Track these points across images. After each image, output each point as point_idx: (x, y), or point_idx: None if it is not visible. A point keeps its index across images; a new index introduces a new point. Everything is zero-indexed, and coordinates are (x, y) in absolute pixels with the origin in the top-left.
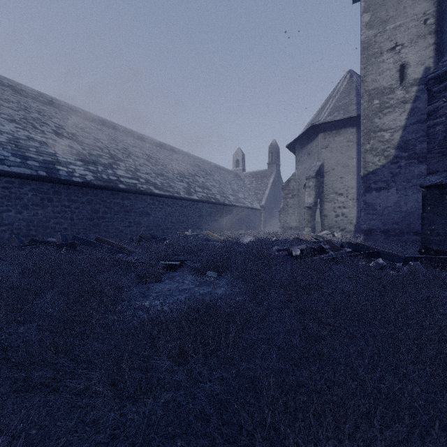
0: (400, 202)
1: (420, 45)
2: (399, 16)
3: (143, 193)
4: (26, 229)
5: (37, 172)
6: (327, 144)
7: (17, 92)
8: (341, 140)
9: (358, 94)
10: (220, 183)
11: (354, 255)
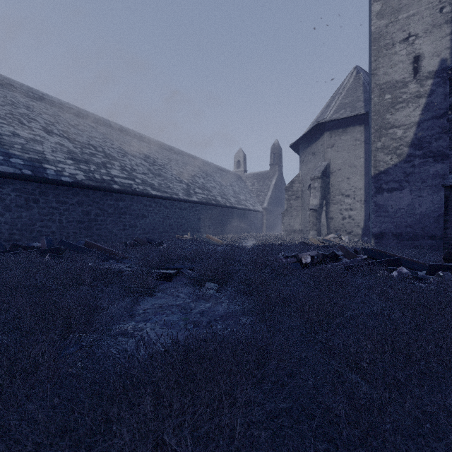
0: (414, 203)
1: (435, 35)
2: (412, 4)
3: (139, 194)
4: (8, 233)
5: (21, 171)
6: (333, 143)
7: (5, 86)
8: (347, 138)
9: (366, 91)
10: (221, 184)
11: (373, 264)
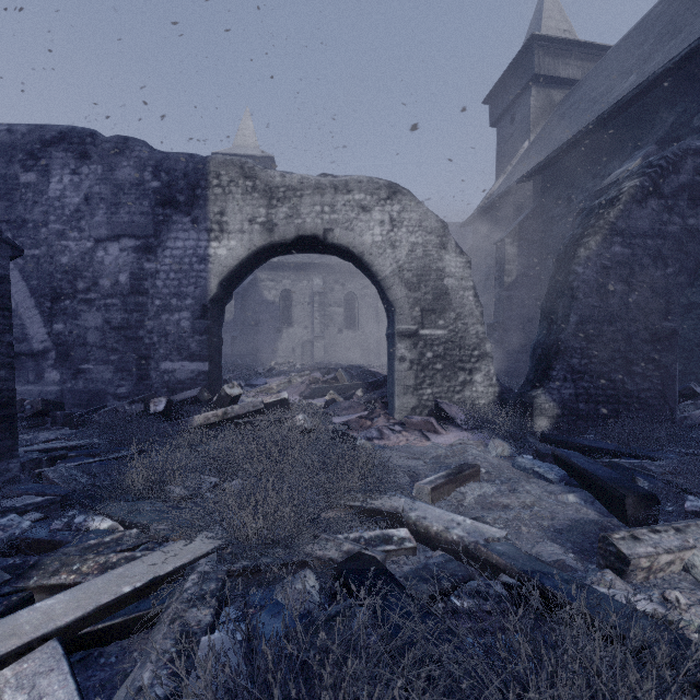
0: None
1: None
2: None
3: None
4: None
5: None
6: None
7: None
8: None
9: None
10: None
11: None
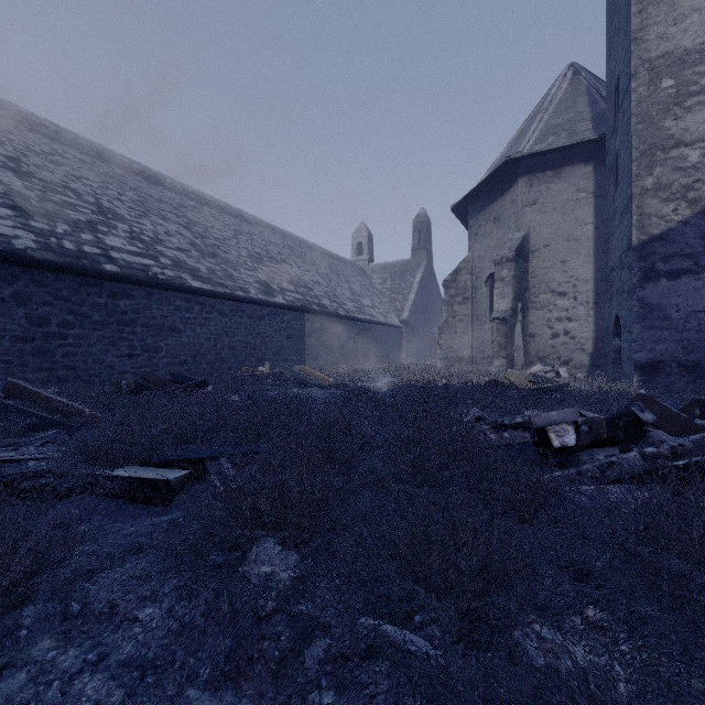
0: None
1: None
2: None
3: (164, 285)
4: None
5: None
6: (536, 197)
7: None
8: (562, 188)
9: (594, 102)
10: (329, 279)
11: None
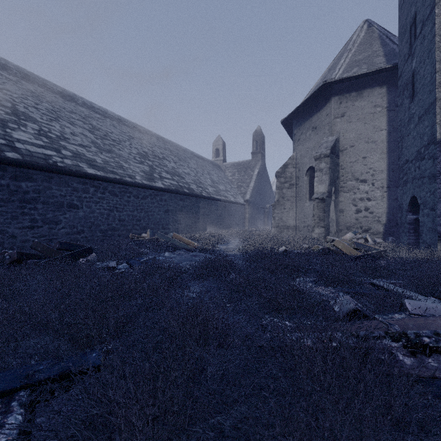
0: None
1: None
2: None
3: (62, 171)
4: None
5: None
6: (344, 111)
7: None
8: (364, 104)
9: (385, 44)
10: (196, 171)
11: None
